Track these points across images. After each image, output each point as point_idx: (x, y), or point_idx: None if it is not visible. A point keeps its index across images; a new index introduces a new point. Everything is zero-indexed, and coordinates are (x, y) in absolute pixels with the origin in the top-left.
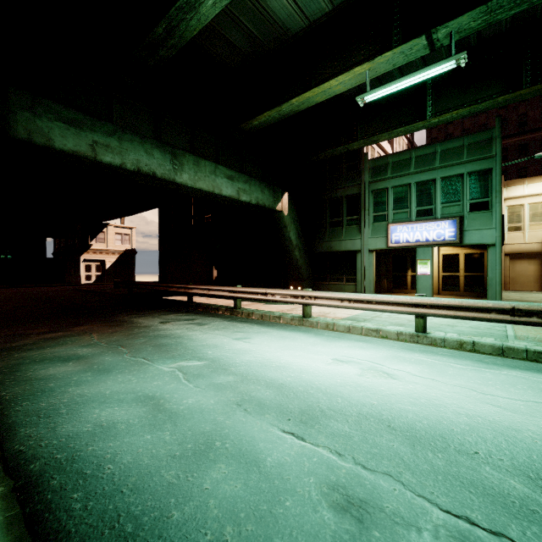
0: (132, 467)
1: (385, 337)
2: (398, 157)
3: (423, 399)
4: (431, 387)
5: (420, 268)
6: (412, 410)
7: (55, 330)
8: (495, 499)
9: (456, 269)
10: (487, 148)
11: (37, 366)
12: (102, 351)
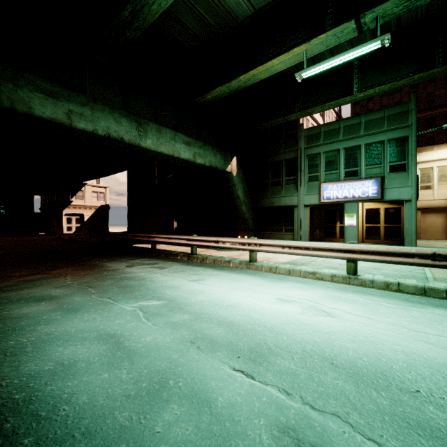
0: (87, 408)
1: (321, 279)
2: (329, 127)
3: (360, 336)
4: (366, 325)
5: (347, 220)
6: (352, 347)
7: (34, 273)
8: (445, 442)
9: (377, 221)
10: (404, 119)
11: (13, 305)
12: (73, 292)
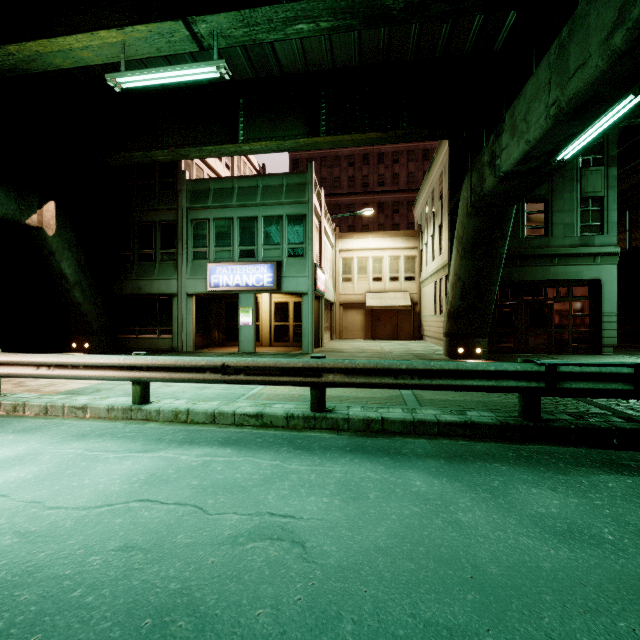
0: None
1: (94, 416)
2: (220, 184)
3: None
4: None
5: (242, 317)
6: None
7: None
8: None
9: (286, 318)
10: (302, 192)
11: None
12: None
